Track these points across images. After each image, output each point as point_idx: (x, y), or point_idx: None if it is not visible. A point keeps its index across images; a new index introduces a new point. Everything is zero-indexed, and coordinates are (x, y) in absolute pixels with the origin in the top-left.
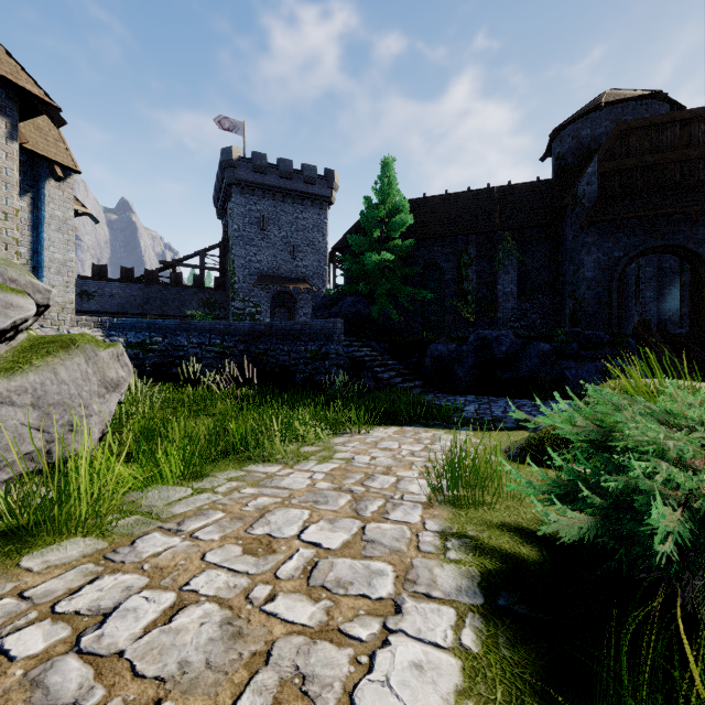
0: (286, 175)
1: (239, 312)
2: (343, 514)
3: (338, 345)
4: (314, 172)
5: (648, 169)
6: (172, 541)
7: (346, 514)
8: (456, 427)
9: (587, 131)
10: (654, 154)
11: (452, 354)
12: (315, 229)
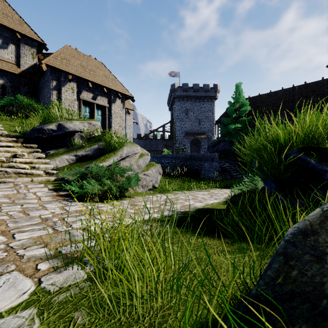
0: (196, 90)
1: (177, 148)
2: (208, 196)
3: (216, 162)
4: (208, 87)
5: None
6: (182, 195)
7: (209, 196)
8: None
9: None
10: None
11: None
12: (209, 111)
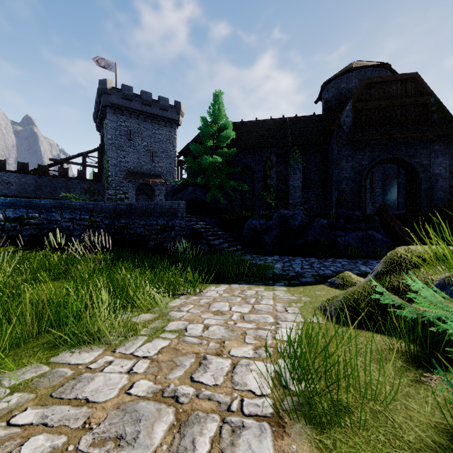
0: (147, 103)
1: (112, 197)
2: None
3: (181, 220)
4: (167, 102)
5: (382, 109)
6: None
7: None
8: (272, 283)
9: (344, 85)
10: (386, 100)
11: (262, 226)
12: (168, 142)
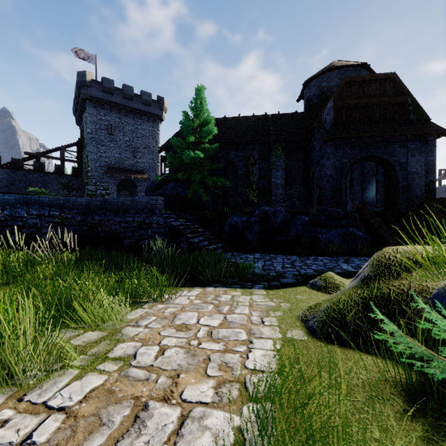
0: (129, 97)
1: (92, 193)
2: None
3: (159, 217)
4: (149, 97)
5: (362, 108)
6: None
7: None
8: (250, 286)
9: (325, 83)
10: (365, 99)
11: (244, 223)
12: (150, 137)
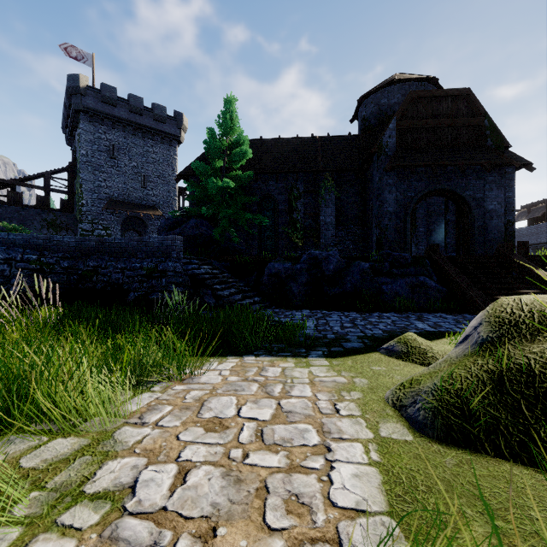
0: (137, 111)
1: (87, 233)
2: None
3: (177, 262)
4: (164, 112)
5: (430, 130)
6: None
7: None
8: (305, 353)
9: (385, 100)
10: (435, 119)
11: (287, 271)
12: (165, 163)
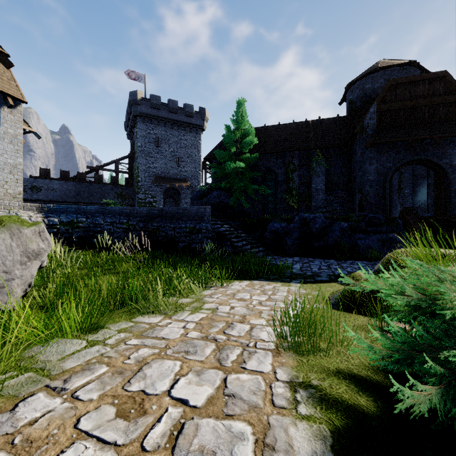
0: (174, 111)
1: (142, 201)
2: (208, 365)
3: (208, 223)
4: (192, 109)
5: (408, 110)
6: (53, 403)
7: (211, 365)
8: (289, 281)
9: (369, 85)
10: (412, 101)
11: (283, 229)
12: (193, 147)
